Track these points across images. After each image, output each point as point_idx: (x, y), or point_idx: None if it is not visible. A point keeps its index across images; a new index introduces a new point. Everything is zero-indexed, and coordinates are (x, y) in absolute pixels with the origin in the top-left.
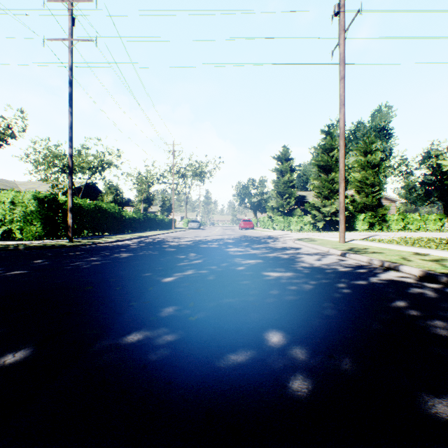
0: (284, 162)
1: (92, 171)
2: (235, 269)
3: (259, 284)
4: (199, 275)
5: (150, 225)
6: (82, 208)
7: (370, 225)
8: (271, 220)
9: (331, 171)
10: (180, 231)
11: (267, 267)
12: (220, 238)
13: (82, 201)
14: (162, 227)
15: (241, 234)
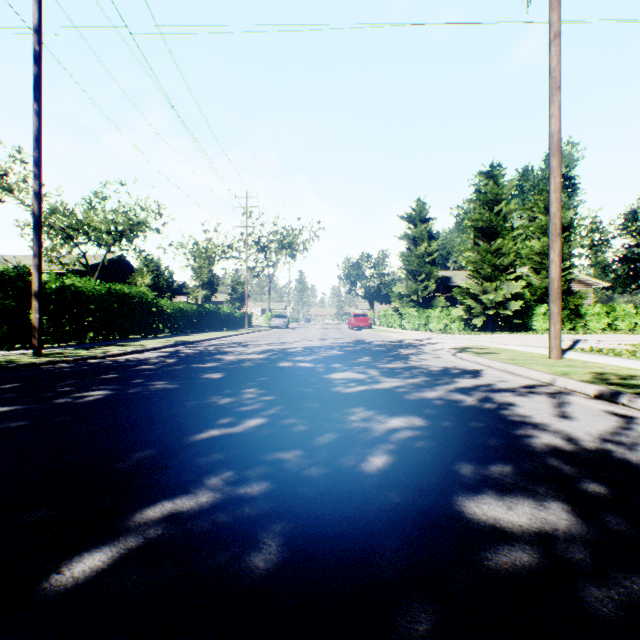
0: (419, 224)
1: (114, 237)
2: (358, 469)
3: None
4: (228, 524)
5: (209, 322)
6: (82, 293)
7: None
8: (398, 314)
9: (495, 236)
10: (256, 331)
11: (454, 459)
12: (317, 345)
13: (80, 283)
14: (230, 326)
15: (353, 338)
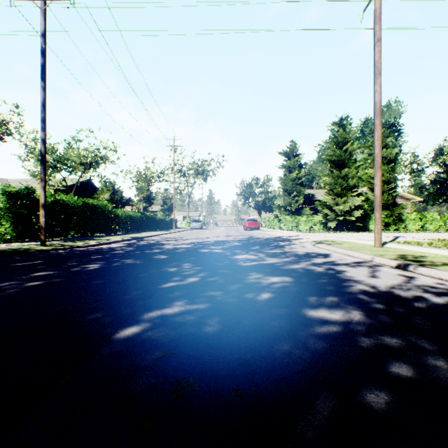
0: (292, 158)
1: (85, 167)
2: (255, 299)
3: (320, 356)
4: (192, 318)
5: (148, 224)
6: (67, 205)
7: (385, 225)
8: (277, 219)
9: (344, 166)
10: (181, 231)
11: (306, 295)
12: (224, 240)
13: (66, 198)
14: (162, 227)
15: (247, 235)
